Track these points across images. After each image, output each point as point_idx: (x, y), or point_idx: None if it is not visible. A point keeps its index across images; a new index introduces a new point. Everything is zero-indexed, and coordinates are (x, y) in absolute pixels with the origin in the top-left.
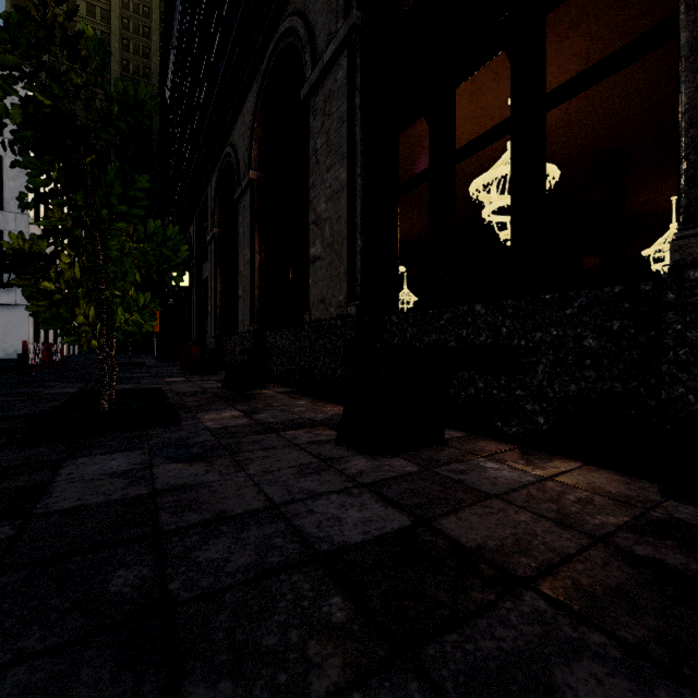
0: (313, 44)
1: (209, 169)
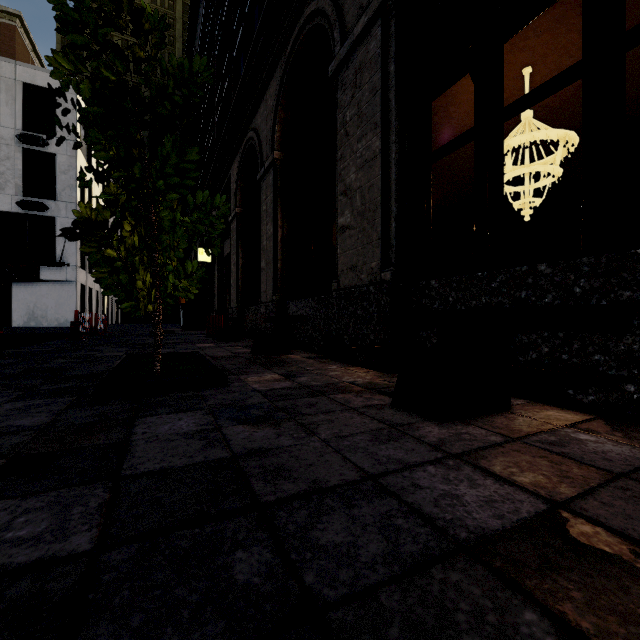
0: (342, 20)
1: (232, 154)
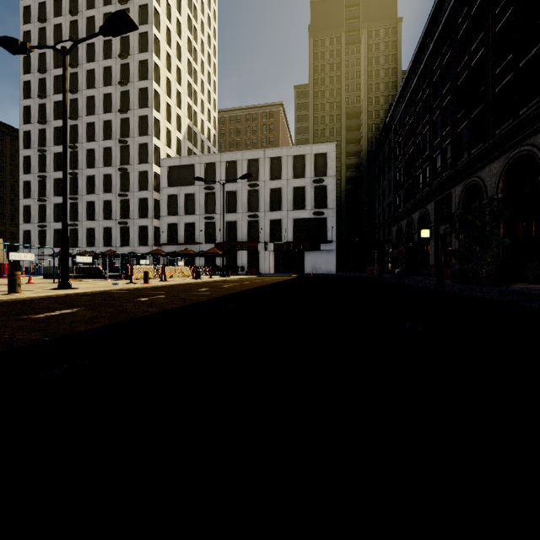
0: None
1: (454, 183)
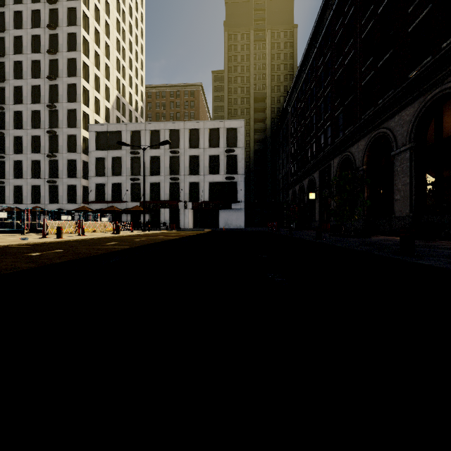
0: (396, 142)
1: (333, 156)
